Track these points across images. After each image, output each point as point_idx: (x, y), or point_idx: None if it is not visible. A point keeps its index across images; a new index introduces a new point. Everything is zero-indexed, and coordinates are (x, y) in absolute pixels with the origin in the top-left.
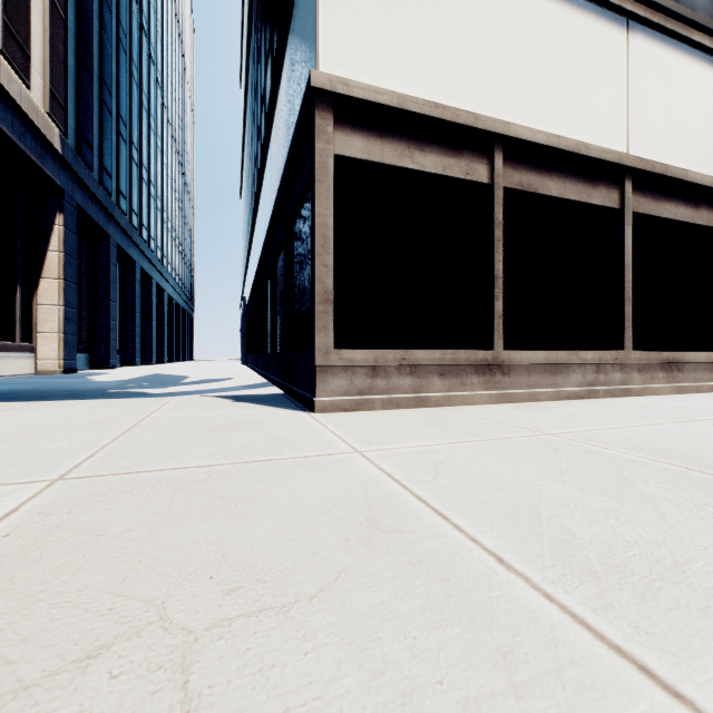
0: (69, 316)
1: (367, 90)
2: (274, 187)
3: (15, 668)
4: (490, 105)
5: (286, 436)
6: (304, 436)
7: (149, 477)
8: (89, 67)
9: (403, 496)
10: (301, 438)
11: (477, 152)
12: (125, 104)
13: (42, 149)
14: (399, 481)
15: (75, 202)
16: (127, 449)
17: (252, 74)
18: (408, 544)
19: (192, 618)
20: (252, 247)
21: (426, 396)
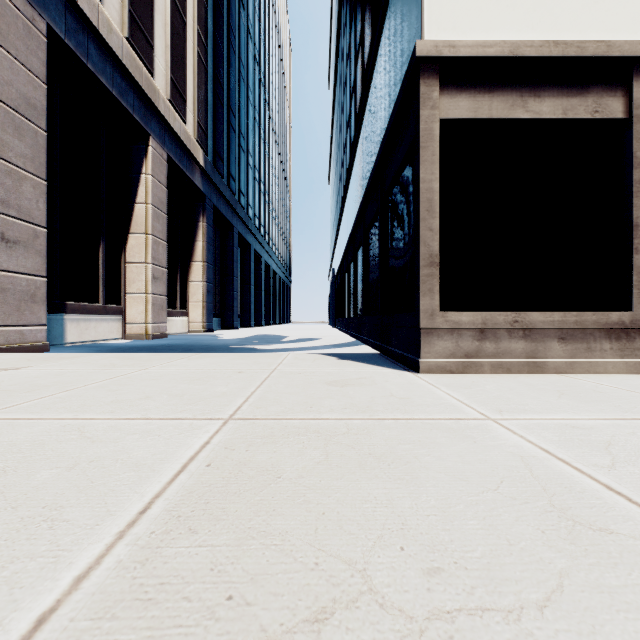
0: (209, 290)
1: (474, 47)
2: (367, 166)
3: (254, 612)
4: (627, 26)
5: (403, 395)
6: (421, 396)
7: (297, 425)
8: (221, 99)
9: (584, 481)
10: (419, 398)
11: (608, 84)
12: (244, 122)
13: (193, 167)
14: (565, 461)
15: (212, 203)
16: (270, 397)
17: (340, 73)
18: (636, 554)
19: (403, 598)
20: (341, 224)
21: (542, 361)
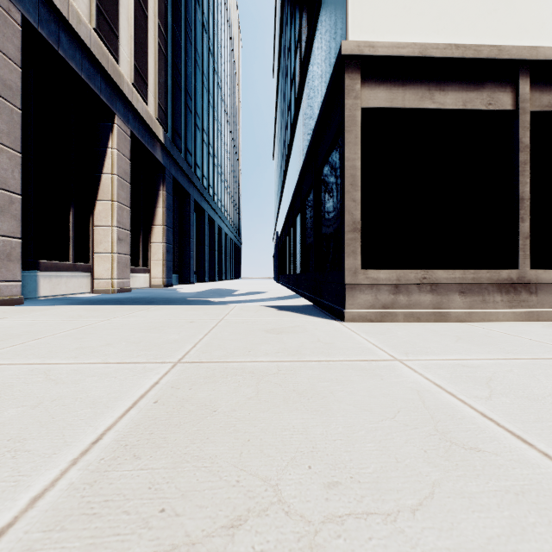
0: (168, 250)
1: (390, 47)
2: (304, 145)
3: (182, 521)
4: (515, 34)
5: (328, 340)
6: (343, 341)
7: (236, 366)
8: (179, 84)
9: (465, 410)
10: (341, 343)
11: (499, 82)
12: (199, 104)
13: (154, 142)
14: (452, 394)
15: (171, 174)
16: (215, 343)
17: (283, 64)
18: (496, 467)
19: (305, 507)
20: (283, 194)
21: (446, 311)
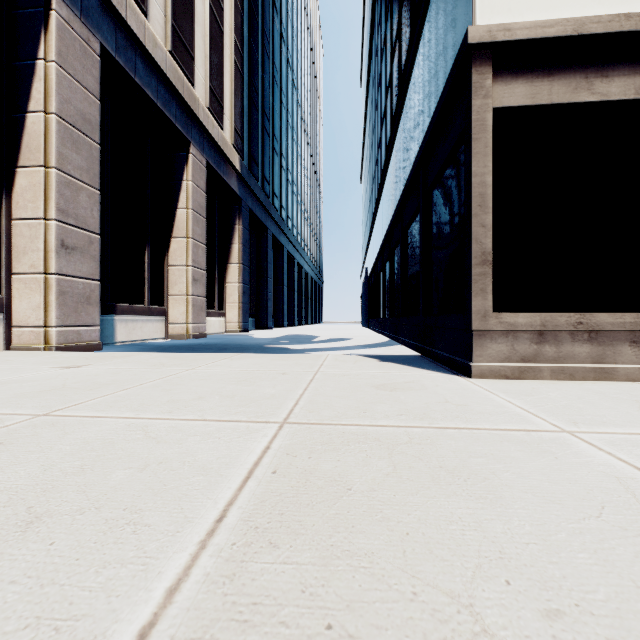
0: (244, 291)
1: (532, 28)
2: (406, 163)
3: None
4: None
5: (459, 401)
6: (480, 403)
7: (355, 431)
8: (256, 104)
9: None
10: (478, 406)
11: None
12: (277, 125)
13: (230, 172)
14: None
15: (247, 206)
16: (320, 400)
17: (374, 70)
18: None
19: None
20: (375, 223)
21: (611, 367)
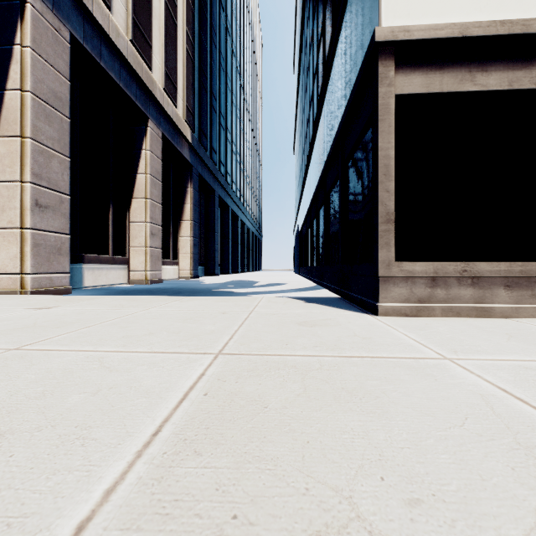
0: (195, 243)
1: (427, 30)
2: (328, 138)
3: (257, 532)
4: None
5: (365, 335)
6: (381, 337)
7: (277, 360)
8: (205, 86)
9: None
10: (380, 338)
11: None
12: (223, 104)
13: (182, 143)
14: (524, 401)
15: (198, 172)
16: (251, 335)
17: (304, 60)
18: None
19: (389, 527)
20: (305, 187)
21: (489, 306)
